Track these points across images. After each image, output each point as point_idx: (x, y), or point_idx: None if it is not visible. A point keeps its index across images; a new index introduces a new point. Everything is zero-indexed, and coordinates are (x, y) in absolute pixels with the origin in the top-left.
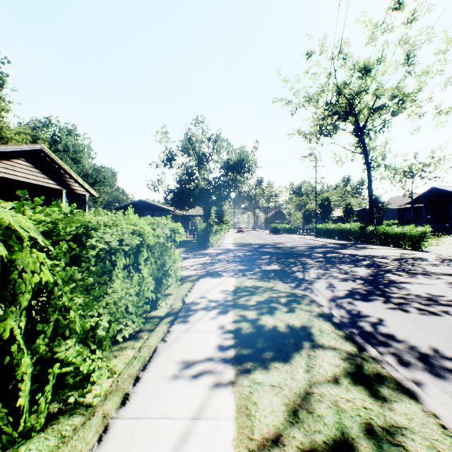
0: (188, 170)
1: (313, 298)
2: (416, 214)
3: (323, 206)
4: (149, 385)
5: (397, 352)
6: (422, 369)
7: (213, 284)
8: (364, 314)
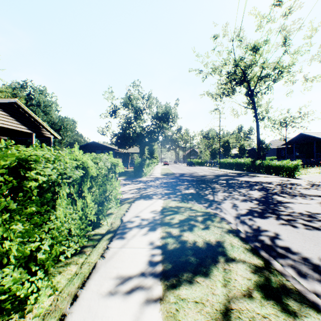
0: (128, 120)
1: (223, 216)
2: (289, 152)
3: (225, 146)
4: (85, 304)
5: (295, 264)
6: (318, 279)
7: (145, 205)
8: (262, 229)
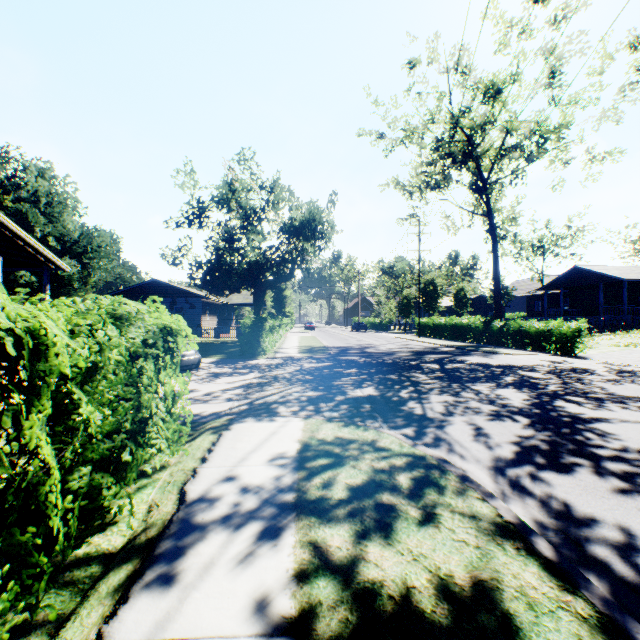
0: (229, 233)
1: (460, 467)
2: (550, 304)
3: (427, 292)
4: None
5: None
6: None
7: (258, 438)
8: (580, 513)
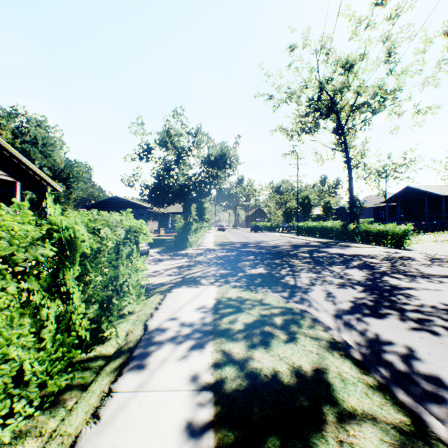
0: (167, 165)
1: (314, 314)
2: (390, 212)
3: (303, 204)
4: None
5: None
6: None
7: (189, 297)
8: (384, 339)
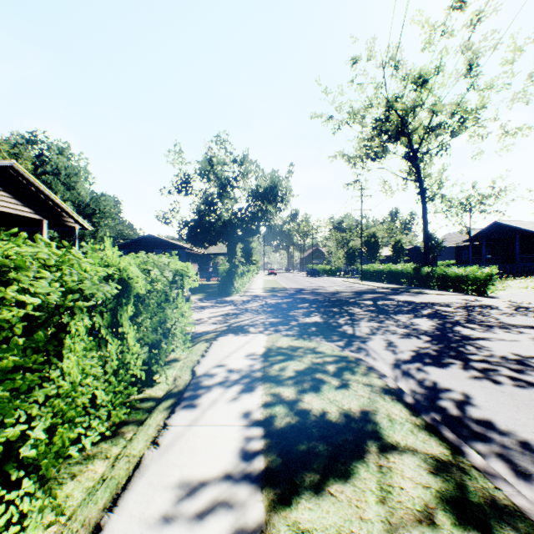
0: (208, 198)
1: (371, 363)
2: (475, 253)
3: (369, 244)
4: None
5: (506, 453)
6: None
7: (236, 345)
8: (441, 387)
